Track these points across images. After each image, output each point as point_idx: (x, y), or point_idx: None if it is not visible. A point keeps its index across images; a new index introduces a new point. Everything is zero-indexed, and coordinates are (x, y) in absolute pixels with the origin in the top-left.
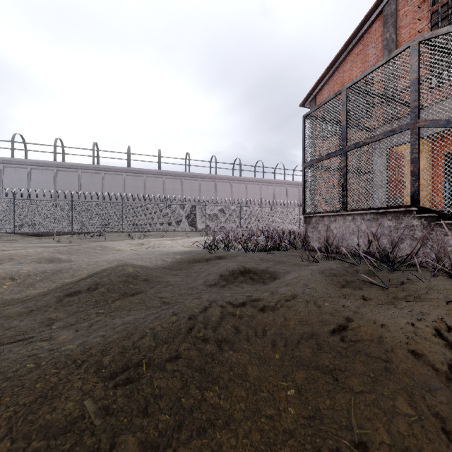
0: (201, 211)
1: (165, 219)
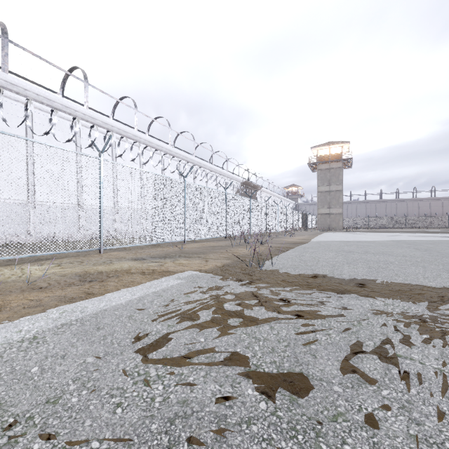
0: (445, 219)
1: (425, 223)
